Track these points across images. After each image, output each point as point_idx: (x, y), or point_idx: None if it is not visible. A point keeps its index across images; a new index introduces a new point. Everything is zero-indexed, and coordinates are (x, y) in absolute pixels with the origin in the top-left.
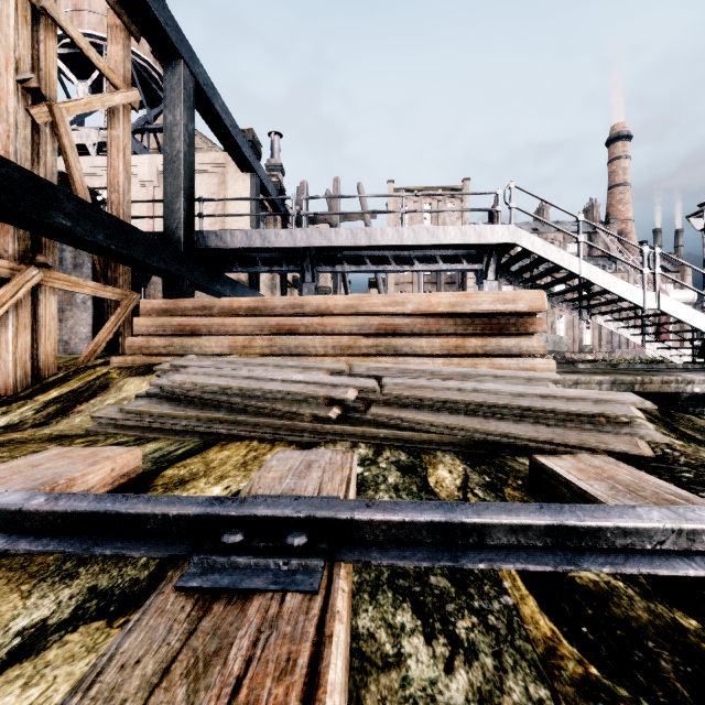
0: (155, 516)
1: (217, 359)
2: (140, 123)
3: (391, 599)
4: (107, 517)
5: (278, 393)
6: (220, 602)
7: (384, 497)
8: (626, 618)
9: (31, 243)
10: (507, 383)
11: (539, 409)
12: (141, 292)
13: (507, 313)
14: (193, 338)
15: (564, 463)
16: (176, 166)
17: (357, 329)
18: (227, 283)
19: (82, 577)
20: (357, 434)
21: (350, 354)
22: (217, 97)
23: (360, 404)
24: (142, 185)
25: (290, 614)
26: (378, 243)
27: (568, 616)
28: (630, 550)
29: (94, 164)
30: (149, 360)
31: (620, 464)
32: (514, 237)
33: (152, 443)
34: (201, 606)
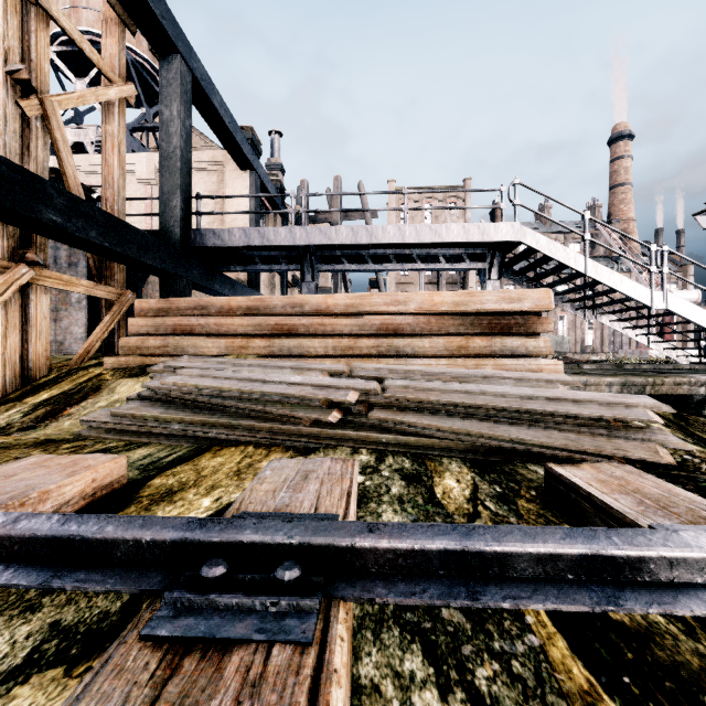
0: (126, 541)
1: (213, 360)
2: (139, 122)
3: (398, 639)
4: (71, 542)
5: (275, 396)
6: (193, 656)
7: (388, 510)
8: (673, 664)
9: (21, 241)
10: (515, 386)
11: (550, 413)
12: (138, 291)
13: (512, 312)
14: (189, 338)
15: (583, 473)
16: (173, 163)
17: (358, 329)
18: (225, 282)
19: (44, 610)
20: (358, 439)
21: (351, 354)
22: (215, 93)
23: (361, 408)
24: (140, 183)
25: (276, 675)
26: (379, 242)
27: (606, 661)
28: (677, 584)
29: (91, 162)
30: (143, 361)
31: (644, 474)
32: (519, 235)
33: (142, 448)
34: (168, 662)
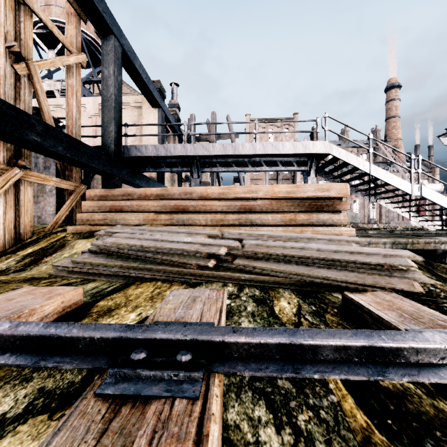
0: (85, 338)
1: (135, 228)
2: (88, 77)
3: (251, 398)
4: (51, 339)
5: (174, 250)
6: (127, 405)
7: (245, 321)
8: (418, 412)
9: (15, 153)
10: (325, 244)
11: (346, 261)
12: (88, 184)
13: (323, 198)
14: (120, 214)
15: (366, 298)
16: (110, 103)
17: (226, 208)
18: (143, 179)
19: (34, 380)
20: (226, 277)
21: (222, 224)
22: (136, 59)
23: (229, 257)
24: (89, 116)
25: (177, 416)
26: (240, 153)
27: (377, 411)
28: (421, 364)
29: (58, 103)
30: (91, 228)
31: (404, 298)
32: (328, 149)
33: (91, 283)
34: (112, 409)
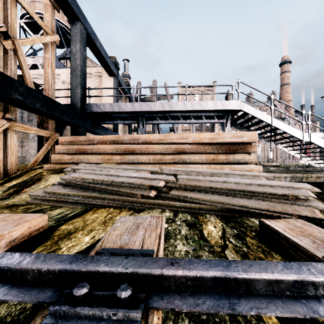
0: (33, 270)
1: (95, 165)
2: (62, 55)
3: None
4: (2, 270)
5: (124, 183)
6: None
7: (180, 243)
8: None
9: (3, 108)
10: (241, 178)
11: (259, 192)
12: (61, 133)
13: (238, 143)
14: (84, 155)
15: (280, 224)
16: (77, 72)
17: (164, 151)
18: (102, 129)
19: None
20: (164, 205)
21: (161, 163)
22: (97, 40)
23: (166, 189)
24: (63, 83)
25: None
26: (174, 109)
27: None
28: None
29: (40, 73)
30: (62, 166)
31: (312, 225)
32: (240, 106)
33: (58, 209)
34: None
